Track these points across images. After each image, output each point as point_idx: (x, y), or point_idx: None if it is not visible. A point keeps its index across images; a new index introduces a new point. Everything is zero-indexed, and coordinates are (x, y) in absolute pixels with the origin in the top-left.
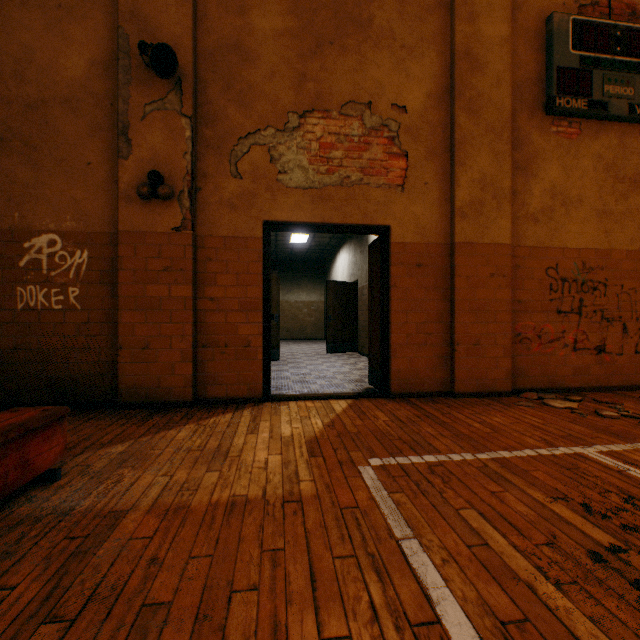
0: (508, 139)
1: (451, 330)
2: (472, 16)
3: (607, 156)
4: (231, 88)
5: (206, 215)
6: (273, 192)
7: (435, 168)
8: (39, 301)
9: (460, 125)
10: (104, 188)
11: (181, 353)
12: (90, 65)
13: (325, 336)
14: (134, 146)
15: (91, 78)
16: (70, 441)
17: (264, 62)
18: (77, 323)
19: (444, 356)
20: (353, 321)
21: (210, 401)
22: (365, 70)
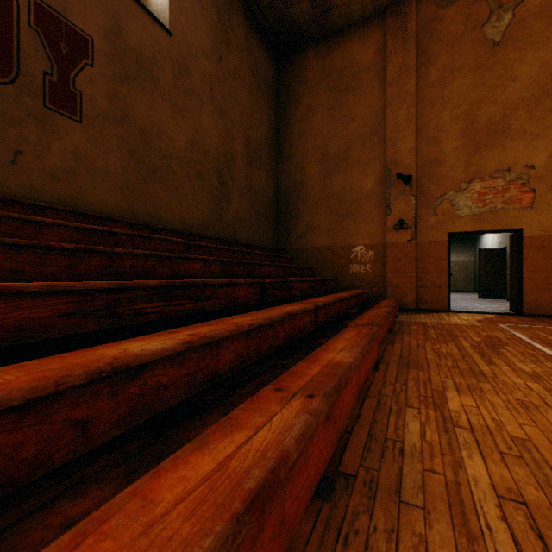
0: None
1: None
2: None
3: None
4: (432, 178)
5: (420, 233)
6: (452, 220)
7: None
8: (356, 269)
9: None
10: (379, 227)
11: (410, 289)
12: (374, 182)
13: (474, 289)
14: (391, 210)
15: (374, 187)
16: None
17: (448, 163)
18: (369, 277)
19: None
20: (501, 277)
21: (422, 310)
22: (505, 153)
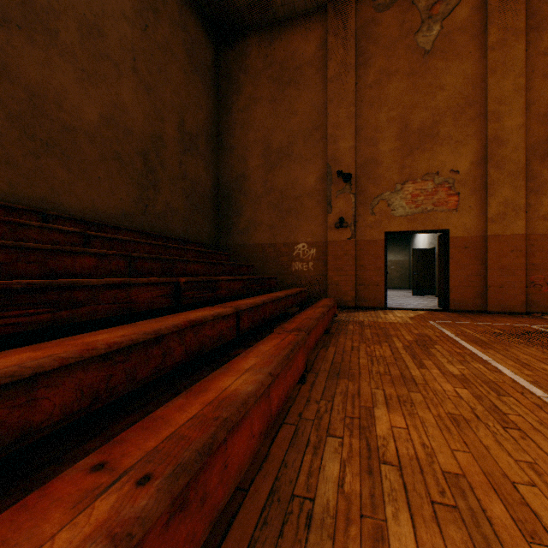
0: (523, 178)
1: (485, 279)
2: (498, 119)
3: None
4: (370, 178)
5: (359, 232)
6: (389, 219)
7: (475, 198)
8: (299, 267)
9: (490, 176)
10: (321, 225)
11: (350, 287)
12: (316, 179)
13: (408, 286)
14: (333, 208)
15: (316, 184)
16: None
17: (384, 164)
18: (311, 275)
19: (481, 293)
20: (431, 275)
21: (361, 307)
22: (434, 157)
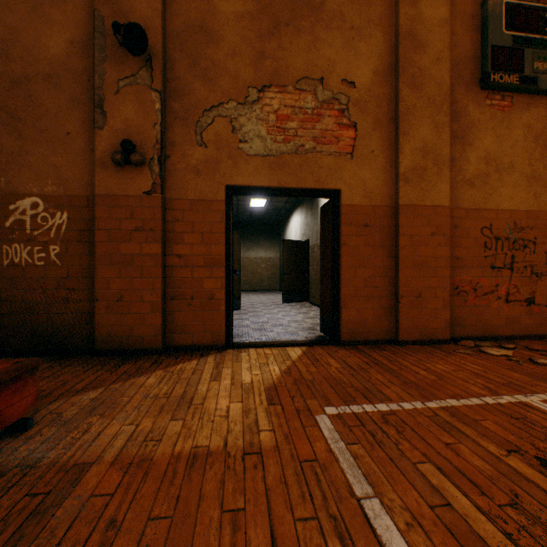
0: (447, 111)
1: (395, 284)
2: None
3: (536, 126)
4: (197, 65)
5: (174, 180)
6: (235, 159)
7: (381, 137)
8: (23, 258)
9: (404, 98)
10: (82, 156)
11: (151, 305)
12: (69, 44)
13: (280, 288)
14: (109, 117)
15: (70, 56)
16: (46, 388)
17: (226, 42)
18: (57, 278)
19: (389, 307)
20: (305, 275)
21: (178, 348)
22: (318, 49)
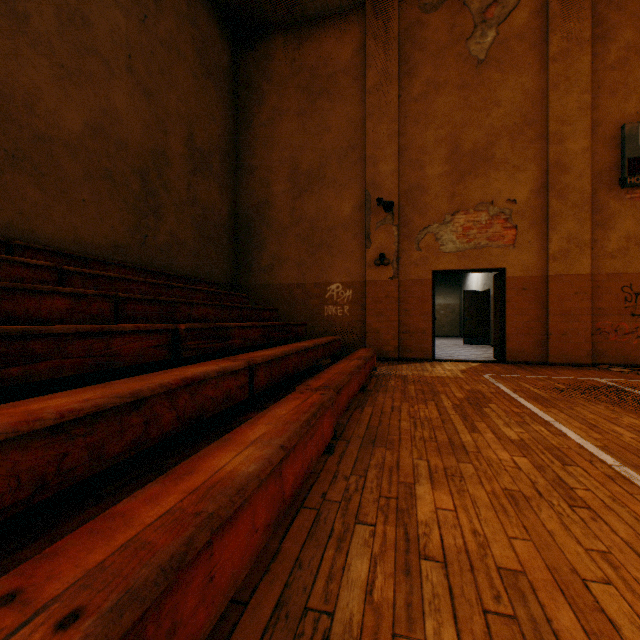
0: (588, 210)
1: (546, 326)
2: (560, 141)
3: None
4: (415, 207)
5: (403, 270)
6: (437, 256)
7: (535, 232)
8: (333, 312)
9: (552, 206)
10: (358, 262)
11: (392, 335)
12: (352, 208)
13: (460, 334)
14: (372, 242)
15: (353, 214)
16: None
17: (432, 191)
18: (347, 321)
19: (541, 341)
20: (485, 321)
21: (405, 359)
22: (489, 184)
